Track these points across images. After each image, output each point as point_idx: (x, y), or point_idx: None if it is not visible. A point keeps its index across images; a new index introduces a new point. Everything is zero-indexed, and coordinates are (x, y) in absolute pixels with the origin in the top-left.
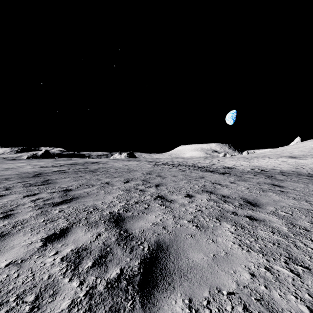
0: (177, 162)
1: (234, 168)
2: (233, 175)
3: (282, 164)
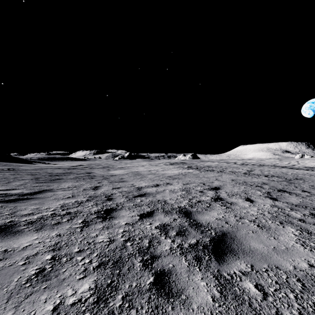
0: (253, 163)
1: None
2: None
3: None
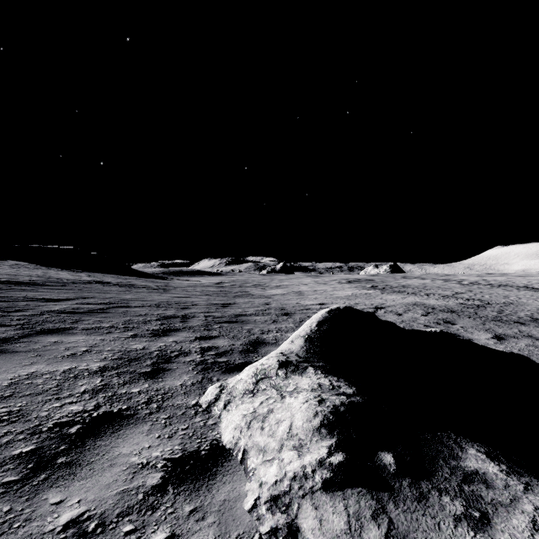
0: (495, 281)
1: None
2: None
3: None
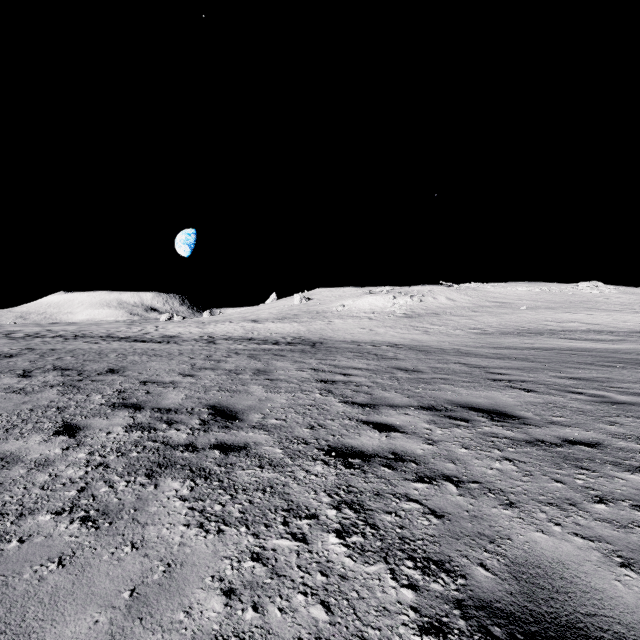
0: (67, 331)
1: (177, 337)
2: (172, 343)
3: (239, 329)
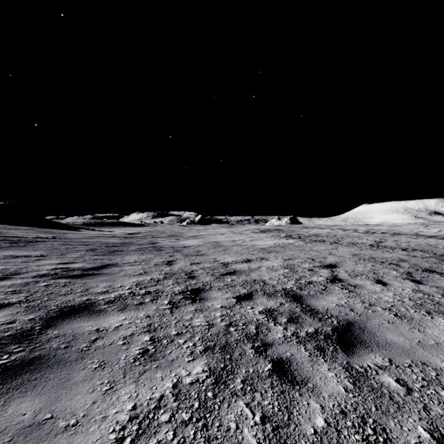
0: (384, 230)
1: None
2: None
3: None
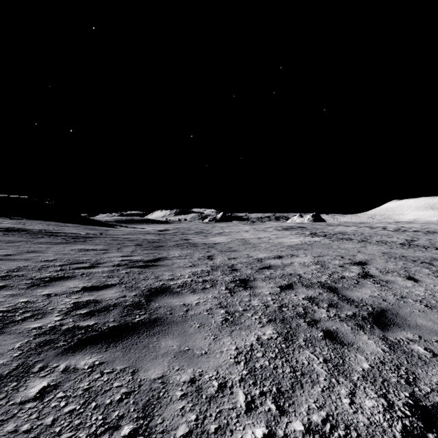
0: (416, 228)
1: None
2: None
3: None
